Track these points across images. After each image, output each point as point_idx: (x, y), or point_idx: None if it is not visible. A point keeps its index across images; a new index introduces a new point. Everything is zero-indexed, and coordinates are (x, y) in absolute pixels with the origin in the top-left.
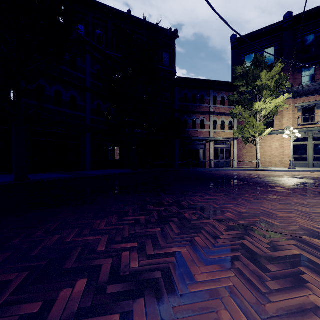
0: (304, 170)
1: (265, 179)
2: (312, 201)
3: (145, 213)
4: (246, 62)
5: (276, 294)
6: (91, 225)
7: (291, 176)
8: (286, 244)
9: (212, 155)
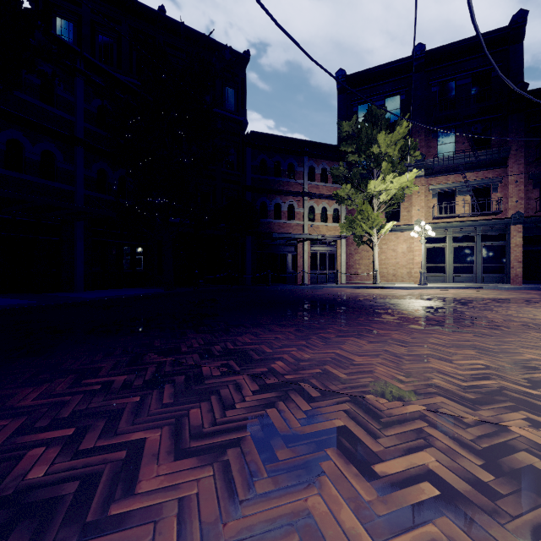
0: (439, 286)
1: (377, 301)
2: (420, 336)
3: (134, 369)
4: (360, 116)
5: (260, 501)
6: (7, 399)
7: (416, 297)
8: (334, 411)
9: (307, 263)
